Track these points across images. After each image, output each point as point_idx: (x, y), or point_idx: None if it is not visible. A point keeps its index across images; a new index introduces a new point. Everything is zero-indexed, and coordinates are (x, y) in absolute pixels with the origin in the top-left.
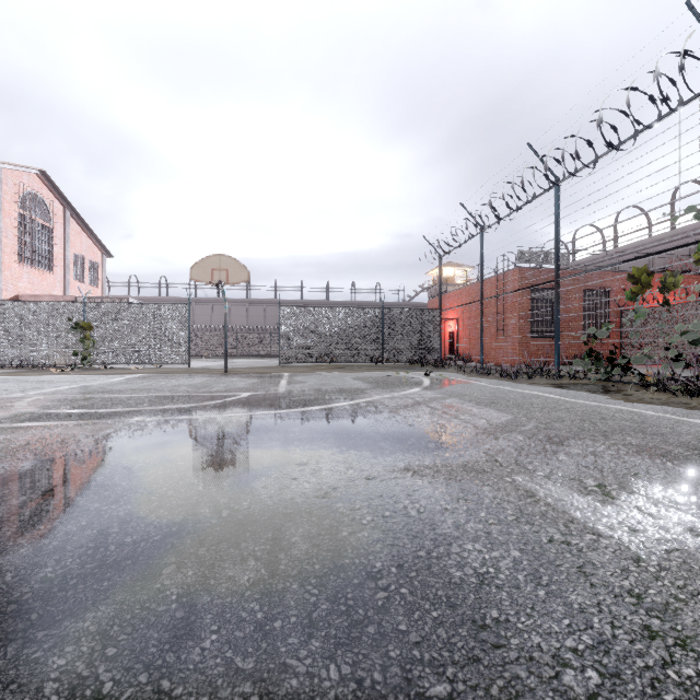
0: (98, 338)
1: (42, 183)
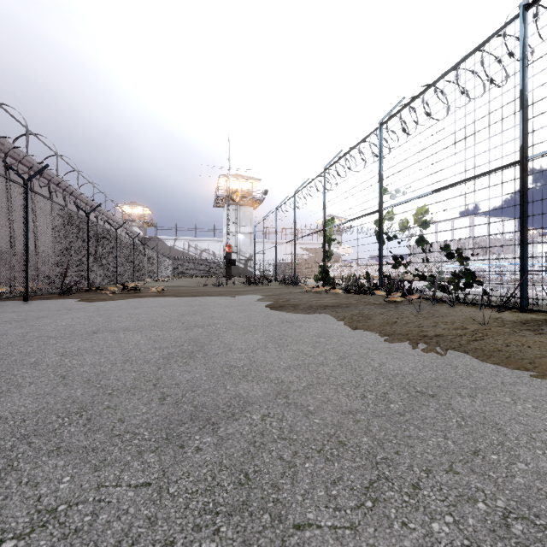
0: None
1: None
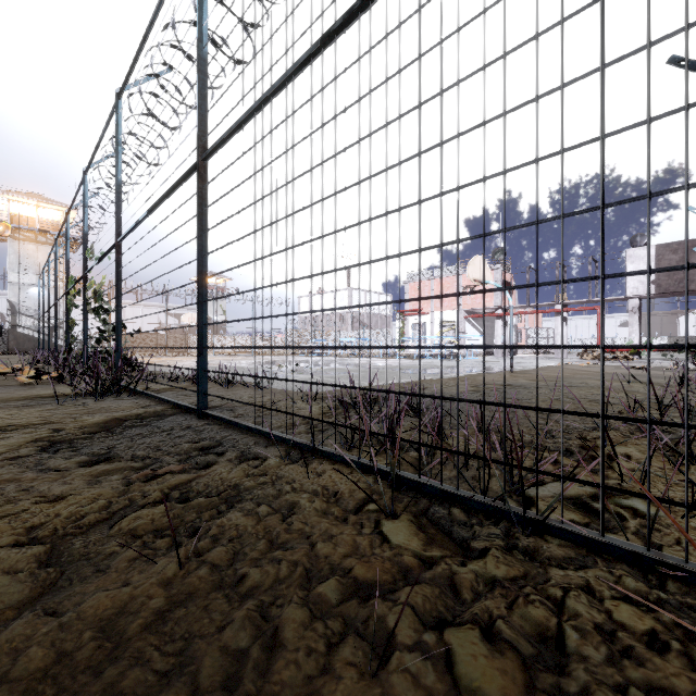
0: None
1: None
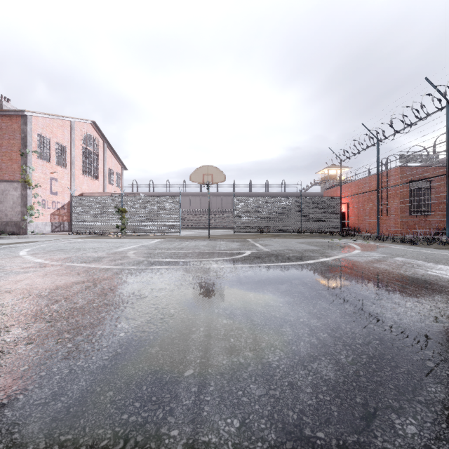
0: (129, 217)
1: (93, 128)
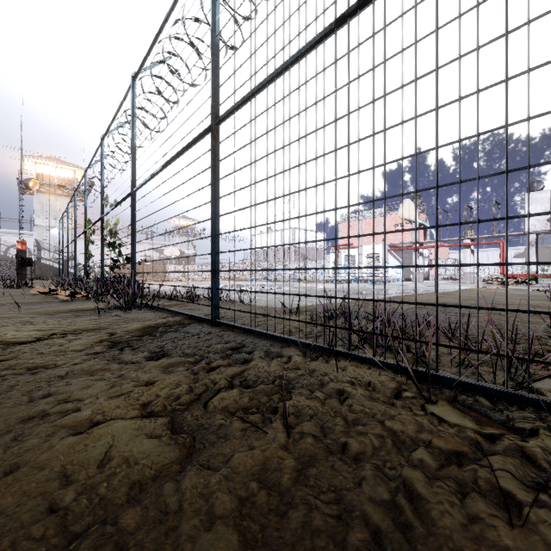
0: None
1: None
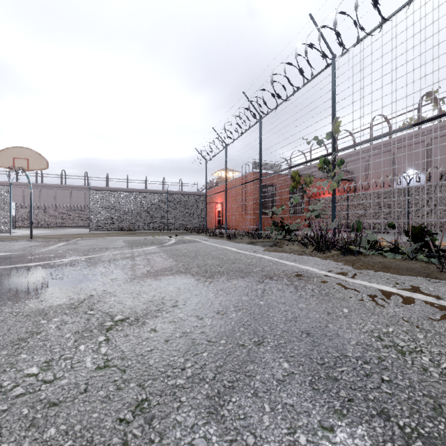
0: None
1: None
